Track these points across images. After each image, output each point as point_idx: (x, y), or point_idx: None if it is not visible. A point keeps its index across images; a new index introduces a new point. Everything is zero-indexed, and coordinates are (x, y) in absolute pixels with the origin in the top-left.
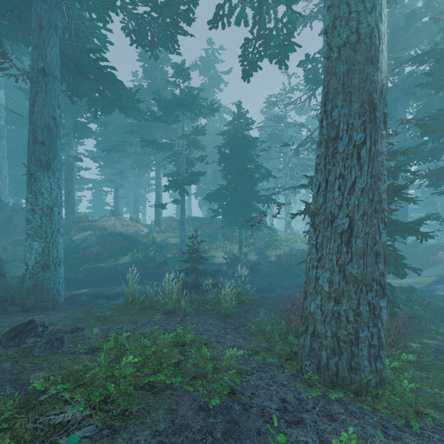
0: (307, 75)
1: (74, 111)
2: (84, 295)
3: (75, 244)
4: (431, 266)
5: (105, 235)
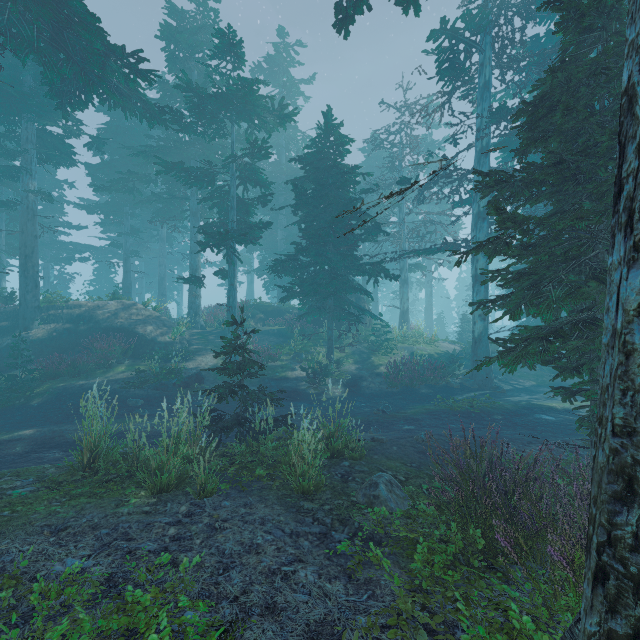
0: (442, 61)
1: (37, 111)
2: (21, 441)
3: (37, 346)
4: None
5: (95, 331)
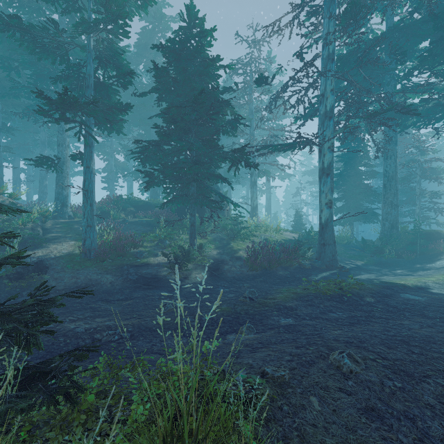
0: None
1: None
2: None
3: None
4: (433, 256)
5: None
